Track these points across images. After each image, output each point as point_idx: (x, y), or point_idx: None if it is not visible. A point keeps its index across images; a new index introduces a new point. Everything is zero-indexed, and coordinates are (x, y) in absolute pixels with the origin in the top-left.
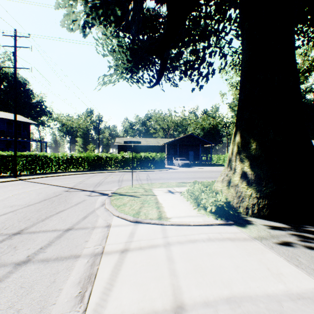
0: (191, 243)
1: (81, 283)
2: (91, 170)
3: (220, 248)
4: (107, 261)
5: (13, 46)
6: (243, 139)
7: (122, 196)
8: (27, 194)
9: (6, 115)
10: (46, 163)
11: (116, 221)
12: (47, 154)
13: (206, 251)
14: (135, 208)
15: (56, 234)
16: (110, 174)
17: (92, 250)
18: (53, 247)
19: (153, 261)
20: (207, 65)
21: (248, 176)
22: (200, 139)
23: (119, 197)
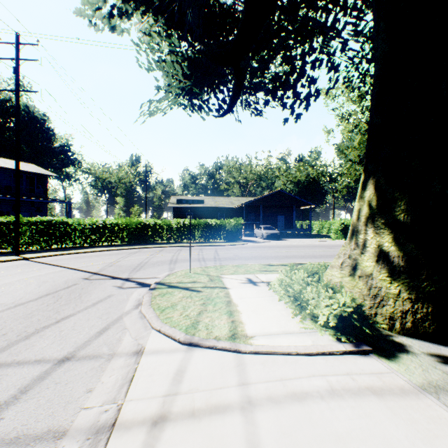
0: (296, 401)
1: None
2: (133, 244)
3: (359, 417)
4: None
5: (14, 59)
6: (381, 193)
7: (172, 289)
8: (23, 284)
9: (14, 164)
10: (66, 233)
11: (155, 340)
12: (67, 221)
13: (332, 428)
14: (191, 314)
15: (37, 371)
16: (159, 251)
17: (94, 416)
18: (20, 406)
19: None
20: (307, 81)
21: (391, 260)
22: (295, 197)
23: (167, 291)
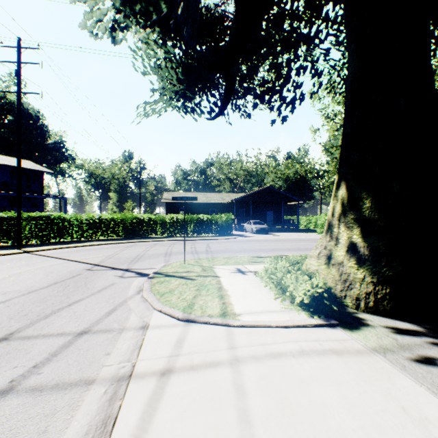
0: (273, 358)
1: (89, 435)
2: (128, 238)
3: (320, 368)
4: (136, 392)
5: (16, 62)
6: (351, 193)
7: (169, 278)
8: (31, 274)
9: (10, 161)
10: (64, 228)
11: (157, 318)
12: (65, 216)
13: (298, 374)
14: (187, 298)
15: (62, 341)
16: (154, 244)
17: (115, 370)
18: (53, 364)
19: (211, 393)
20: (293, 86)
21: (358, 249)
22: (283, 193)
23: (165, 279)
